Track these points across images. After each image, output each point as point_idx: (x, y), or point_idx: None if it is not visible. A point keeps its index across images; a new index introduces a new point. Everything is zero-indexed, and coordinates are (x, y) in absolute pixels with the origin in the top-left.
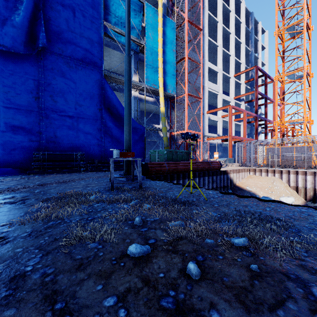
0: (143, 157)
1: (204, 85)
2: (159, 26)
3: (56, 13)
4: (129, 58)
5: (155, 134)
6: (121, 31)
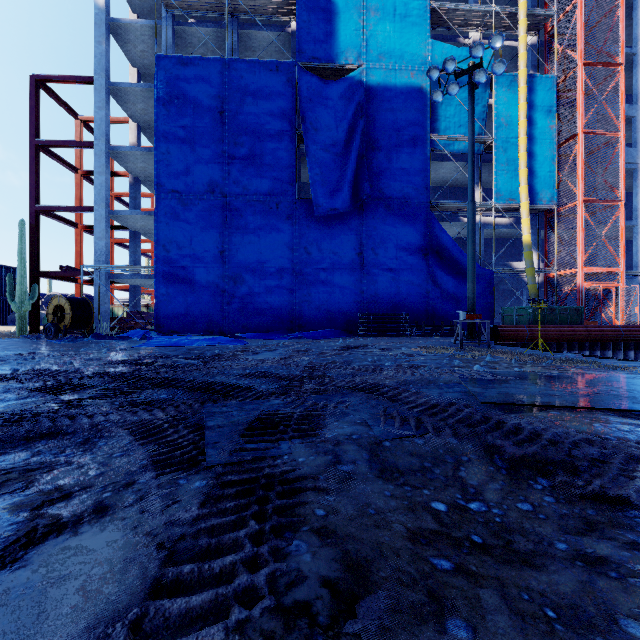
0: (490, 318)
1: (639, 162)
2: (519, 101)
3: (377, 152)
4: (472, 205)
5: (514, 279)
6: (454, 138)
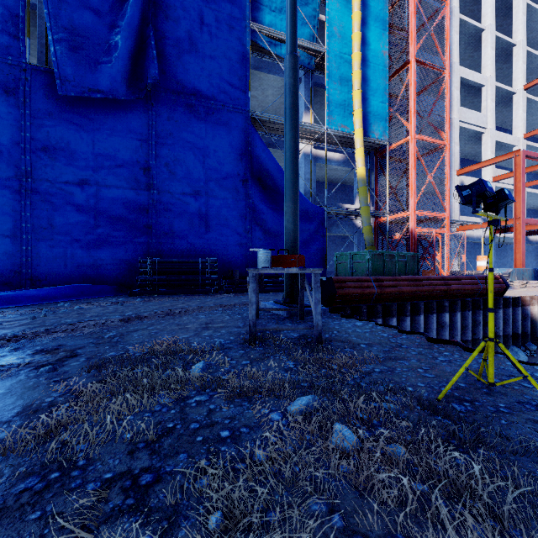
0: (322, 266)
1: (451, 117)
2: (353, 10)
3: (173, 24)
4: (293, 59)
5: (346, 223)
6: (280, 35)
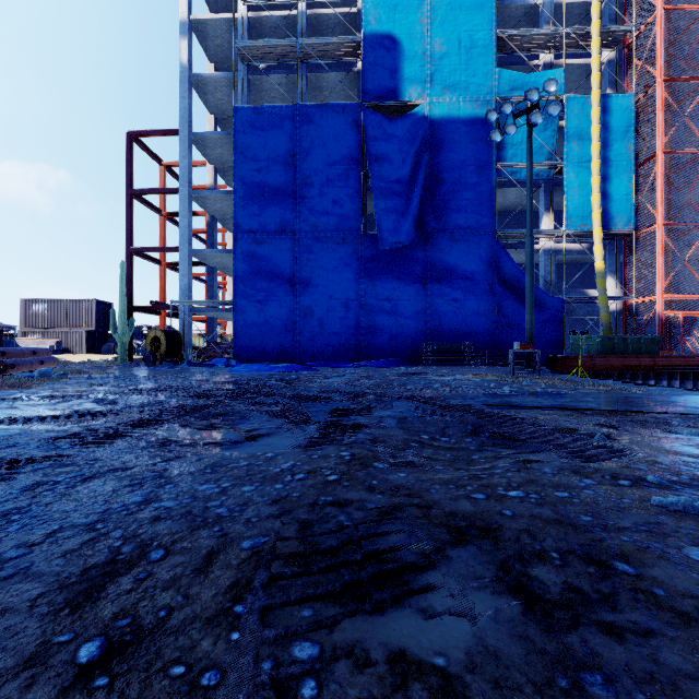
0: (560, 347)
1: None
2: (592, 124)
3: (441, 184)
4: (530, 239)
5: (589, 307)
6: (521, 165)
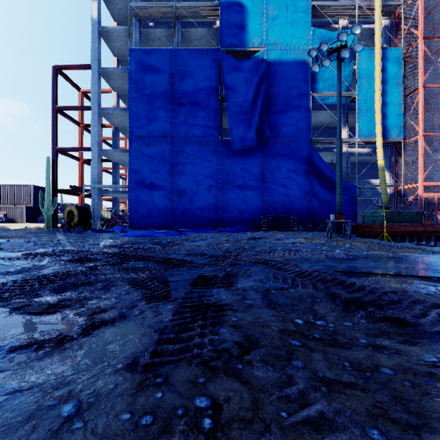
0: (354, 218)
1: None
2: (375, 66)
3: (274, 106)
4: (340, 141)
5: (372, 191)
6: (328, 94)
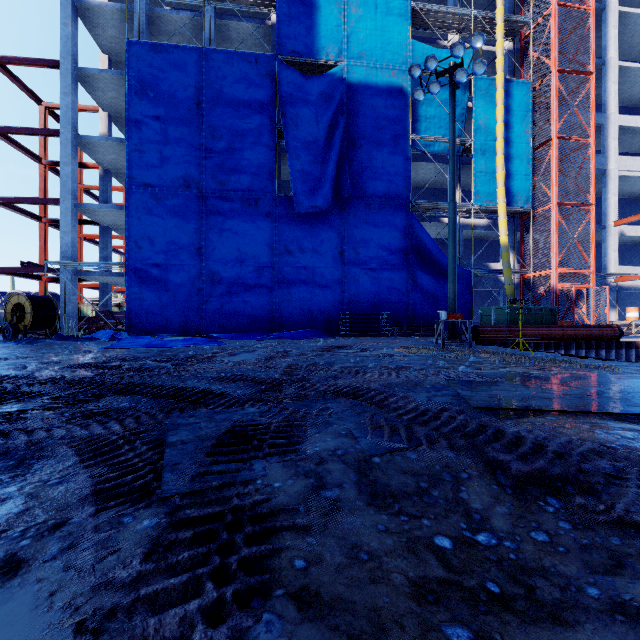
0: (469, 318)
1: (608, 169)
2: (497, 104)
3: (358, 150)
4: (453, 204)
5: (491, 280)
6: (434, 139)
